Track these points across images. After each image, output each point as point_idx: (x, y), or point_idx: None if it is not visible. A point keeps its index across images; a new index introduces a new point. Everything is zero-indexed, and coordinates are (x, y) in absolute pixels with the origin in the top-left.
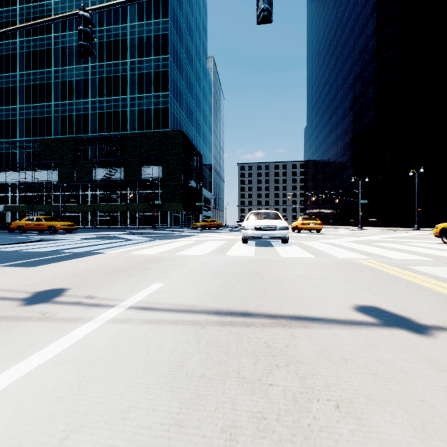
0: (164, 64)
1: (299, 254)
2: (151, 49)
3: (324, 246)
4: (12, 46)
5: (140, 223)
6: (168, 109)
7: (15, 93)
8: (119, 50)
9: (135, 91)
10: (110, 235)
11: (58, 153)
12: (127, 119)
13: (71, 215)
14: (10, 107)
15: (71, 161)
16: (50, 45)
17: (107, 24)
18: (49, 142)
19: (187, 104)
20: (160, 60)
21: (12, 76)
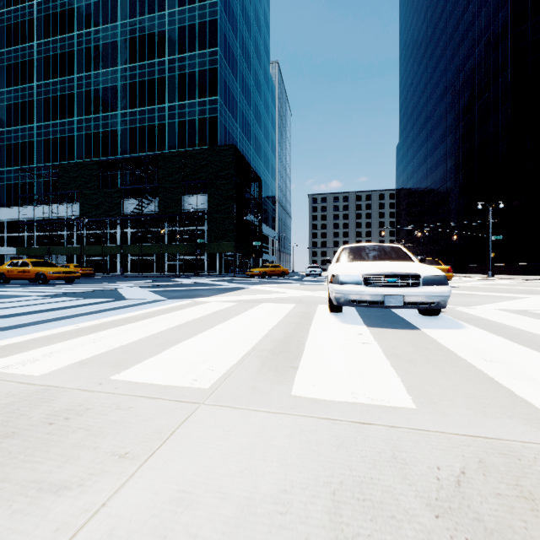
0: (212, 60)
1: None
2: (196, 42)
3: None
4: (28, 51)
5: (181, 270)
6: (217, 119)
7: (32, 109)
8: (155, 46)
9: (174, 98)
10: (114, 287)
11: (79, 180)
12: (165, 134)
13: (97, 259)
14: (26, 127)
15: (95, 190)
16: (72, 46)
17: (140, 13)
18: (69, 166)
19: (243, 115)
20: (207, 55)
21: (28, 88)
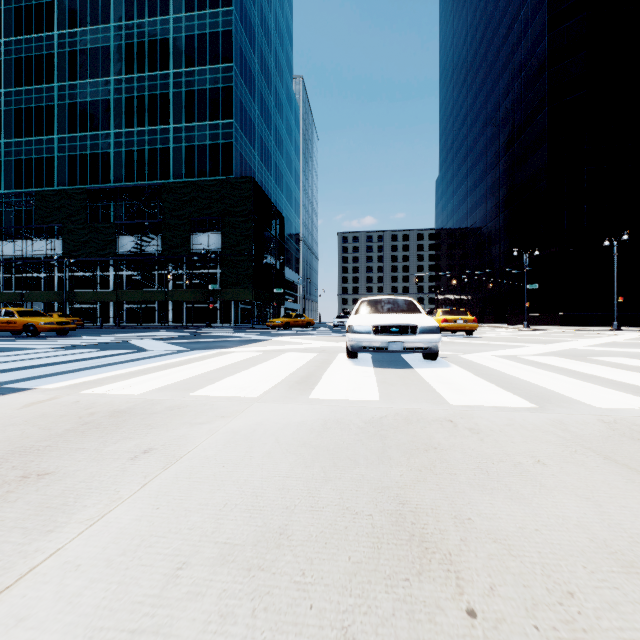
0: (226, 77)
1: (486, 395)
2: (206, 55)
3: (514, 366)
4: None
5: (188, 320)
6: (232, 145)
7: None
8: (157, 56)
9: (181, 119)
10: (122, 339)
11: (62, 212)
12: (169, 160)
13: (84, 307)
14: None
15: (82, 225)
16: (52, 47)
17: (138, 15)
18: (49, 195)
19: (262, 140)
20: (220, 71)
21: None
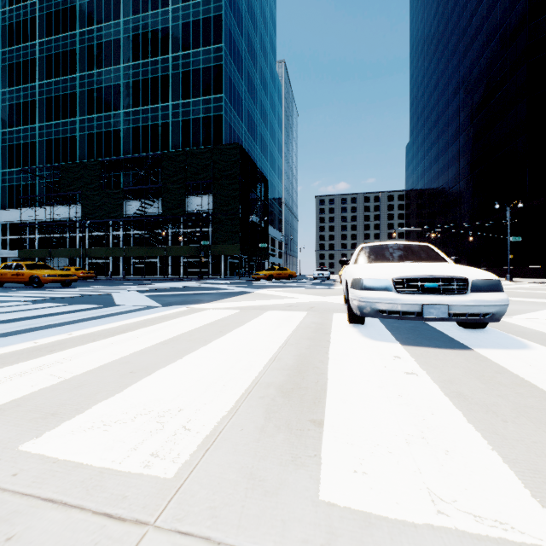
0: (216, 57)
1: None
2: (200, 38)
3: None
4: (30, 50)
5: (185, 273)
6: (222, 117)
7: (34, 109)
8: (159, 43)
9: (178, 96)
10: (110, 291)
11: (81, 181)
12: (168, 133)
13: (100, 262)
14: (28, 127)
15: (97, 191)
16: (75, 44)
17: (143, 10)
18: (71, 167)
19: (249, 113)
20: (212, 51)
21: (30, 88)
